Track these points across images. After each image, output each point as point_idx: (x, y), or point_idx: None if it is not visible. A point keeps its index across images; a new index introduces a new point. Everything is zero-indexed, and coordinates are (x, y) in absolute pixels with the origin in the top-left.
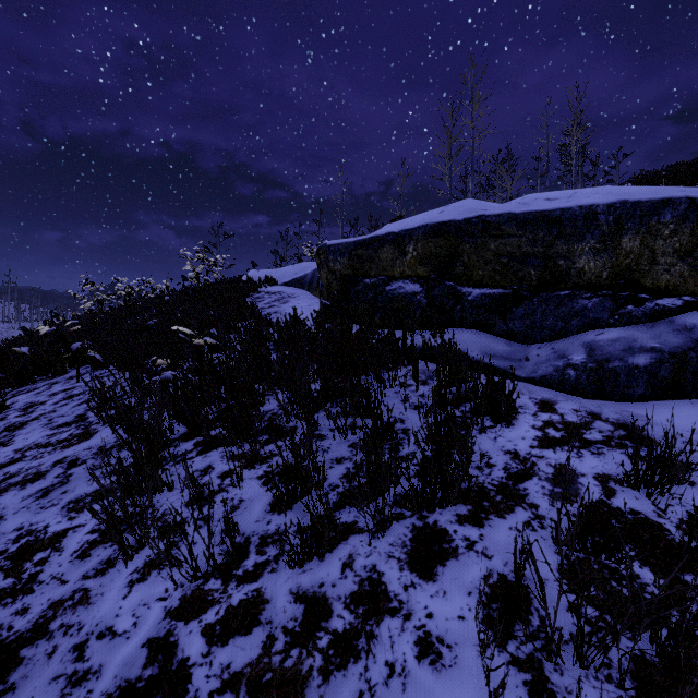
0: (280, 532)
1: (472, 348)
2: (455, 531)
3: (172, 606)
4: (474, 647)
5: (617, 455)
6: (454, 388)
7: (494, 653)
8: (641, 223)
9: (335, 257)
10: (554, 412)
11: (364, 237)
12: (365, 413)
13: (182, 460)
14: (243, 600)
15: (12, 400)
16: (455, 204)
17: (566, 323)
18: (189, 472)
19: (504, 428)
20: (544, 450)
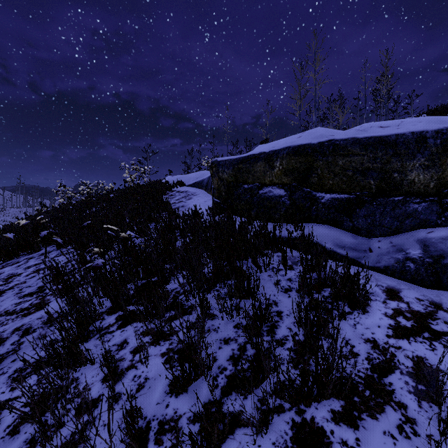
0: (176, 418)
1: (326, 240)
2: (332, 432)
3: None
4: None
5: None
6: (314, 274)
7: None
8: None
9: (223, 169)
10: (400, 300)
11: (244, 155)
12: (247, 296)
13: (105, 334)
14: None
15: (1, 271)
16: (309, 131)
17: (401, 222)
18: (105, 352)
19: (360, 314)
20: (400, 341)
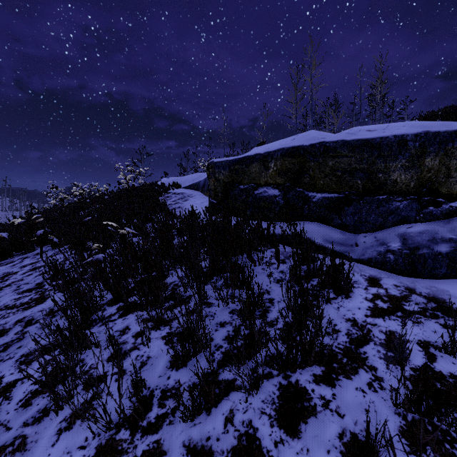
0: (177, 387)
1: (317, 236)
2: (313, 390)
3: (90, 455)
4: None
5: (433, 324)
6: (305, 266)
7: None
8: (440, 147)
9: (219, 170)
10: (380, 287)
11: (240, 156)
12: (241, 286)
13: (107, 322)
14: (146, 451)
15: None
16: (302, 134)
17: (384, 219)
18: (110, 335)
19: (344, 299)
20: (376, 319)
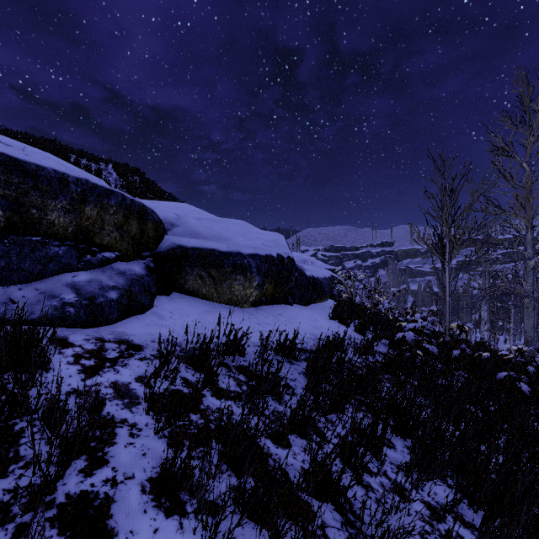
0: None
1: None
2: (93, 485)
3: None
4: (177, 534)
5: (134, 361)
6: None
7: (187, 522)
8: (99, 200)
9: None
10: (74, 346)
11: None
12: None
13: None
14: None
15: None
16: None
17: (45, 266)
18: None
19: (45, 374)
20: (95, 378)
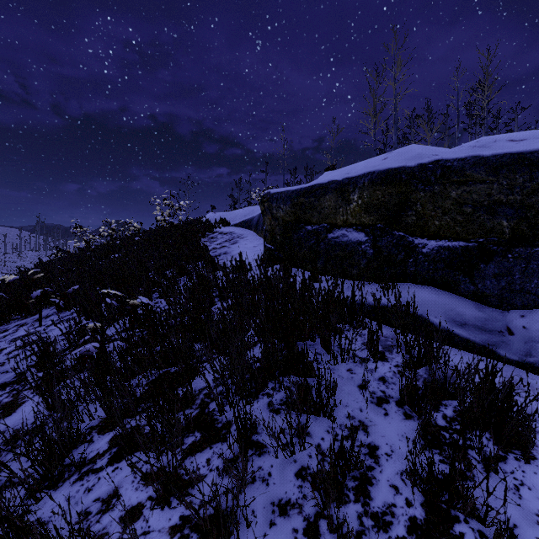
0: None
1: (435, 312)
2: None
3: None
4: None
5: None
6: (422, 370)
7: None
8: None
9: (278, 205)
10: None
11: (306, 185)
12: (316, 410)
13: (87, 473)
14: None
15: None
16: (399, 150)
17: None
18: (70, 532)
19: (522, 463)
20: None
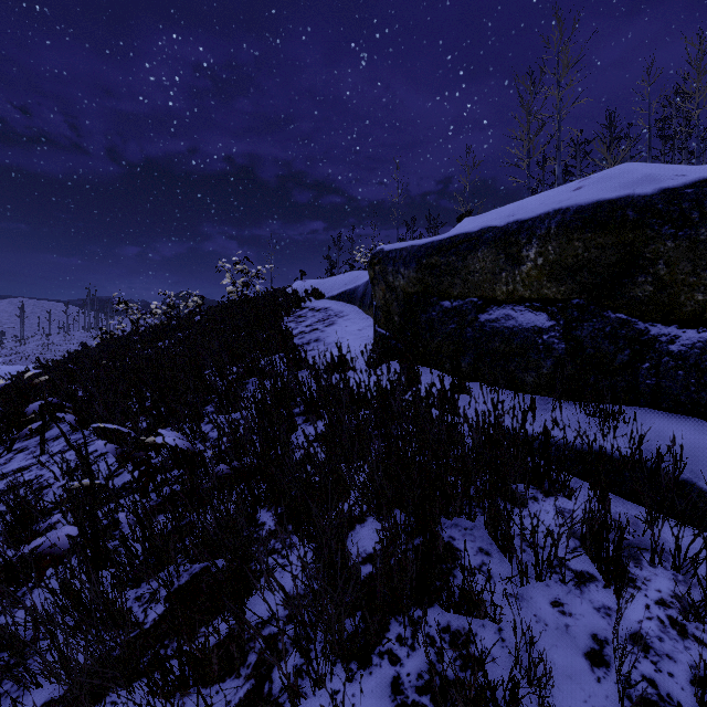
0: None
1: None
2: None
3: None
4: None
5: None
6: None
7: None
8: None
9: (396, 268)
10: None
11: (442, 236)
12: None
13: None
14: None
15: None
16: (602, 174)
17: None
18: None
19: None
20: None
